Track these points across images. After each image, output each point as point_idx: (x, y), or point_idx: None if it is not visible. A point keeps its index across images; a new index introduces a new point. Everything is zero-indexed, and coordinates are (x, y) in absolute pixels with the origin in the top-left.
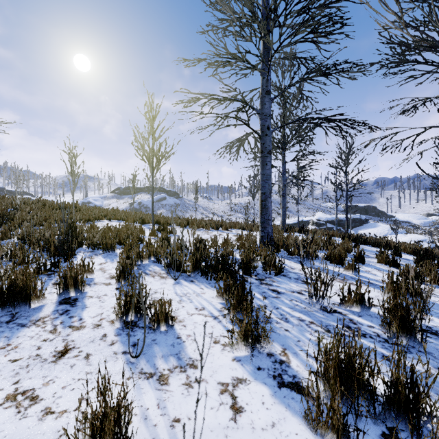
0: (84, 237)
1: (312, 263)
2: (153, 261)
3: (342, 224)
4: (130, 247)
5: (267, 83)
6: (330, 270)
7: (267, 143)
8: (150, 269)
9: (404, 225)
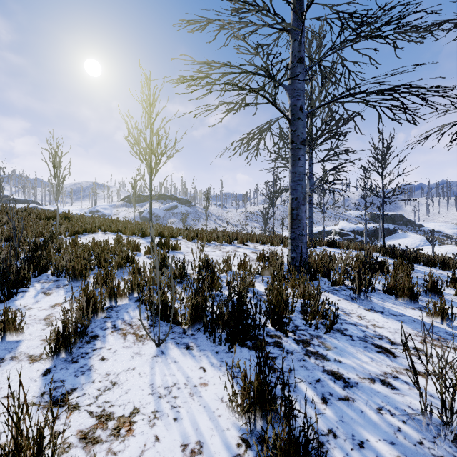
0: (47, 260)
1: (370, 300)
2: (136, 299)
3: (368, 234)
4: (105, 277)
5: (300, 47)
6: (405, 316)
7: (299, 129)
8: (126, 316)
9: (435, 235)
